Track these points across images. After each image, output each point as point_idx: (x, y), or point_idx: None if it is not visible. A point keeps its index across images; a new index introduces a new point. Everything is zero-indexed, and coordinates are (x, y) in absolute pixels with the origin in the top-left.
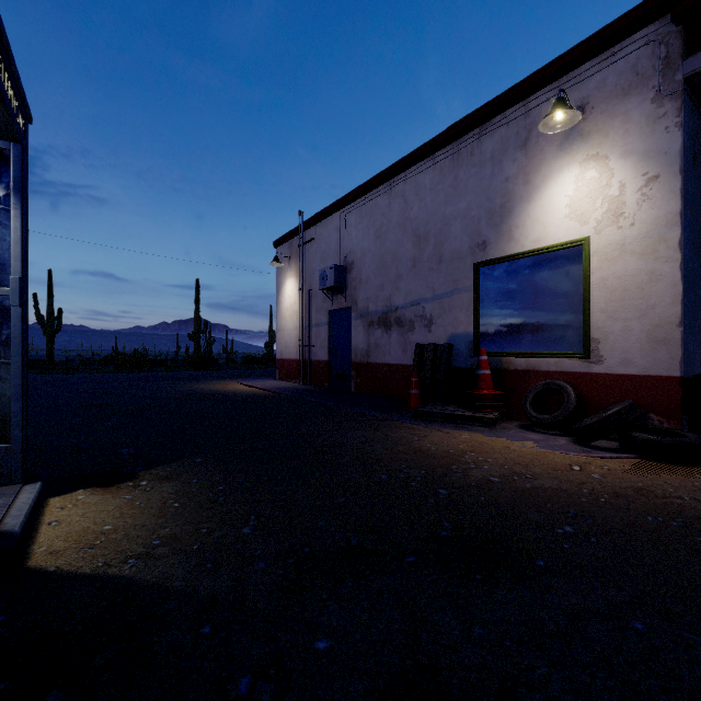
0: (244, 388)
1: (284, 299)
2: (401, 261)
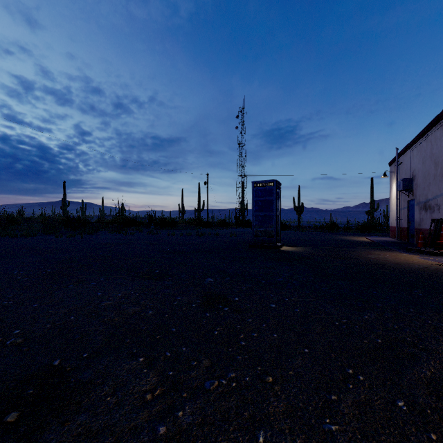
0: (363, 239)
1: (392, 194)
2: (430, 175)
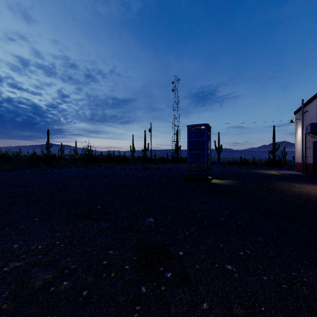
0: (274, 172)
1: (297, 137)
2: None
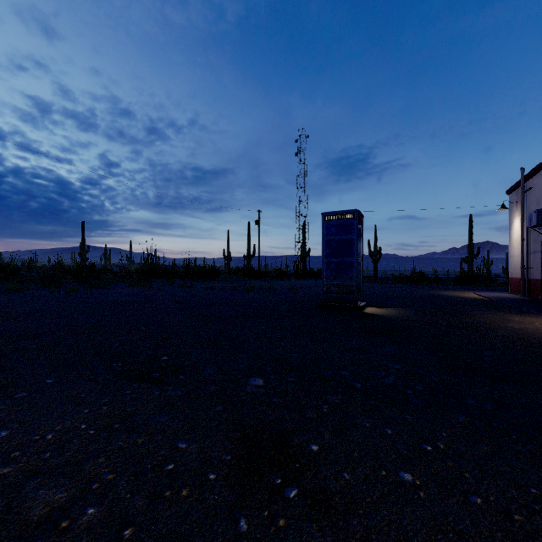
0: (472, 295)
1: (512, 233)
2: None
